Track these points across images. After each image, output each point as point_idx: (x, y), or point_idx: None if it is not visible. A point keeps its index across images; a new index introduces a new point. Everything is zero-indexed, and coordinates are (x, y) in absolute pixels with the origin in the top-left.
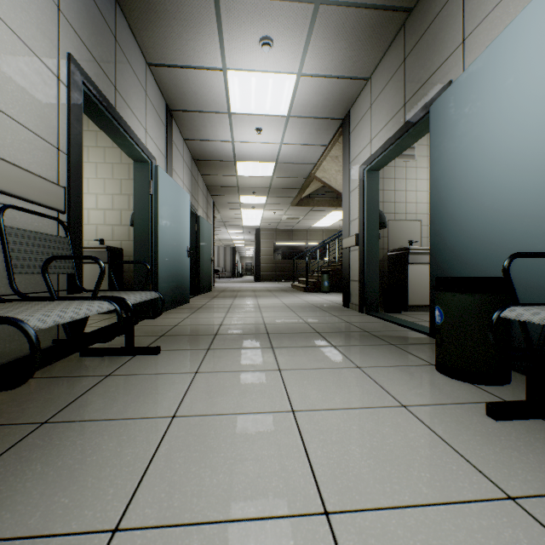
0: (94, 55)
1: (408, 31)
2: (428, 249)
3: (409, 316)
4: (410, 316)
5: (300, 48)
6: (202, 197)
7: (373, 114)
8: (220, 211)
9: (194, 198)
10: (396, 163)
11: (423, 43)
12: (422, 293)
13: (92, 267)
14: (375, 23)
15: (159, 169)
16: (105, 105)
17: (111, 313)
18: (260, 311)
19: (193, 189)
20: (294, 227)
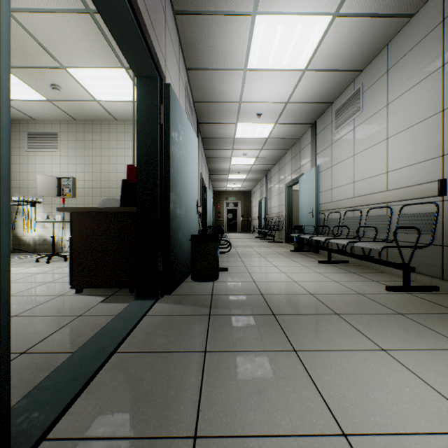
0: None
1: None
2: None
3: None
4: None
5: None
6: None
7: None
8: None
9: None
10: None
11: None
12: None
13: None
14: None
15: None
16: None
17: None
18: None
19: None
20: None
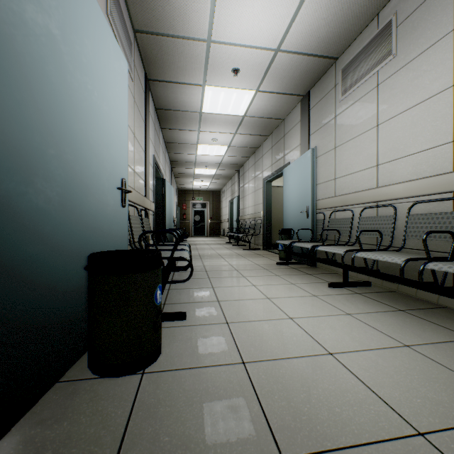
0: None
1: None
2: None
3: None
4: None
5: None
6: None
7: None
8: None
9: None
10: None
11: None
12: None
13: None
14: None
15: None
16: None
17: None
18: None
19: None
20: None
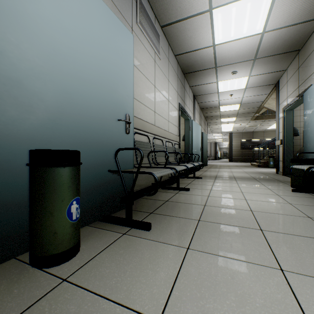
0: (181, 98)
1: (299, 57)
2: None
3: None
4: None
5: (248, 70)
6: (203, 123)
7: (287, 86)
8: (209, 126)
9: (200, 125)
10: None
11: (304, 65)
12: None
13: None
14: (283, 56)
15: (192, 121)
16: (183, 110)
17: None
18: (231, 172)
19: (200, 121)
20: (254, 130)
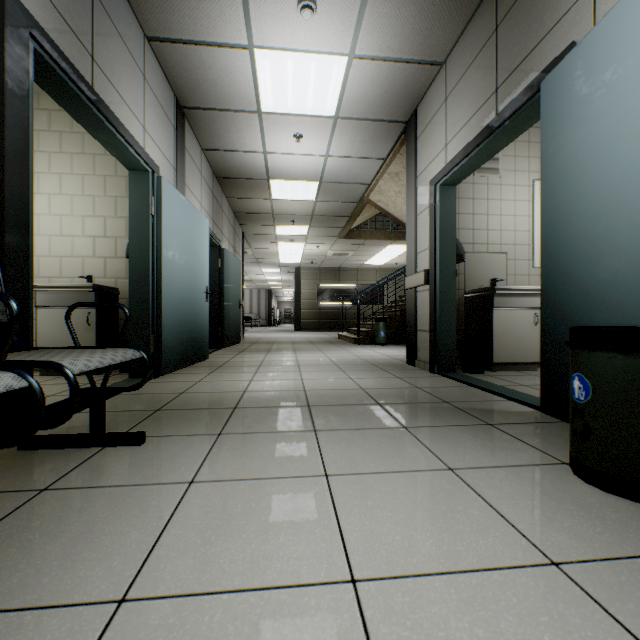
0: (54, 1)
1: None
2: (519, 289)
3: (496, 377)
4: (498, 377)
5: (352, 16)
6: (227, 225)
7: (449, 110)
8: (251, 245)
9: (217, 226)
10: (475, 178)
11: None
12: (511, 347)
13: (74, 313)
14: None
15: (164, 182)
16: (72, 77)
17: (99, 374)
18: (299, 370)
19: (215, 214)
20: (341, 266)
